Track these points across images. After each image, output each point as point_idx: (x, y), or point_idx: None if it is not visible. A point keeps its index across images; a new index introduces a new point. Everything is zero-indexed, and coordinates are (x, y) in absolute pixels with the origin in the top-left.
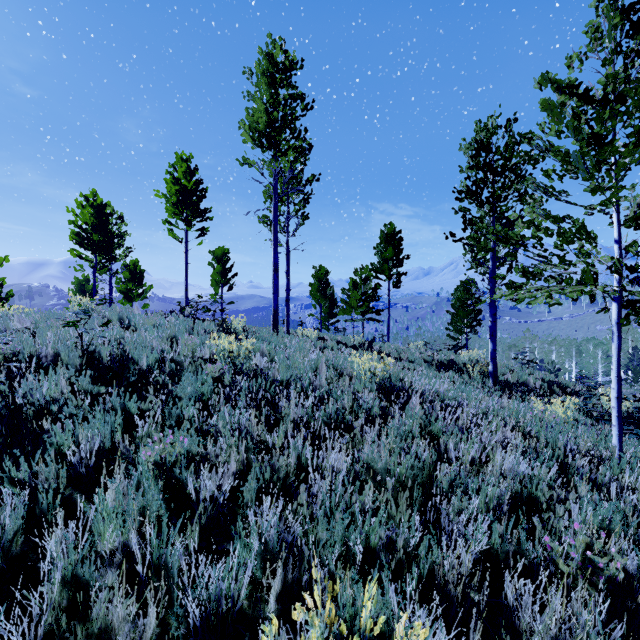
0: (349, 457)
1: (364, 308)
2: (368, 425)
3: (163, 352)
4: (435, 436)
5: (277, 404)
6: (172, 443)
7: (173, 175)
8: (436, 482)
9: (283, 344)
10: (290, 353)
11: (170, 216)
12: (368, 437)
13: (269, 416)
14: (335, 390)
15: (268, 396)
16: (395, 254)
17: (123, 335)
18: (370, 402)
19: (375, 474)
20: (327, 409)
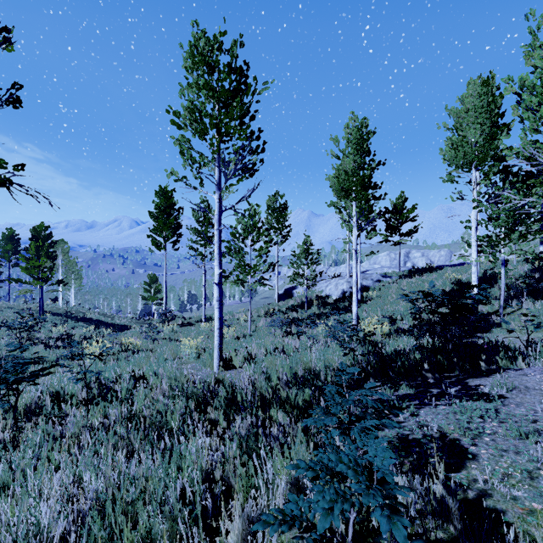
0: None
1: None
2: None
3: None
4: None
5: None
6: None
7: None
8: None
9: None
10: None
11: None
12: None
13: None
14: None
15: None
16: (14, 248)
17: None
18: None
19: None
20: None
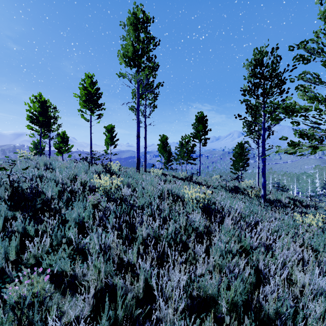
0: (187, 280)
1: (187, 157)
2: (198, 244)
3: (65, 186)
4: (245, 249)
5: (135, 222)
6: (50, 264)
7: (83, 85)
8: (264, 311)
9: (141, 179)
10: (145, 185)
11: (82, 107)
12: (199, 254)
13: (128, 234)
14: (174, 213)
15: (128, 219)
16: (203, 128)
17: (43, 175)
18: (198, 223)
19: (209, 295)
20: (169, 231)
